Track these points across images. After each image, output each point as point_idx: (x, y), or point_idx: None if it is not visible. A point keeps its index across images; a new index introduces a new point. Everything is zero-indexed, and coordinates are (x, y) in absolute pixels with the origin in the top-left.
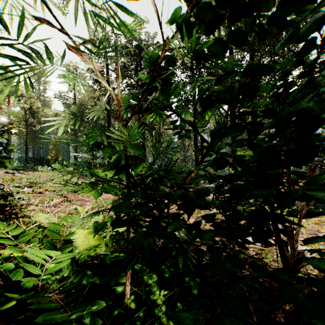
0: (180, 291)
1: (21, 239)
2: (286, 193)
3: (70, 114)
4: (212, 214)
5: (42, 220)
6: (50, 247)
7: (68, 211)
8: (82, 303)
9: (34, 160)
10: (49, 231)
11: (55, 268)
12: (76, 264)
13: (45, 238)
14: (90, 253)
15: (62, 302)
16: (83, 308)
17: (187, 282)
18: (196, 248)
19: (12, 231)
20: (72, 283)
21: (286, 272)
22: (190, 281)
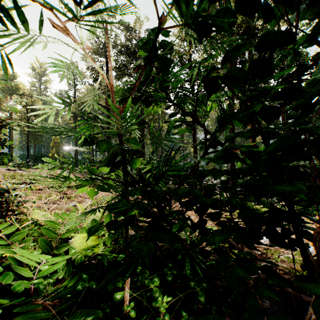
0: (183, 296)
1: (14, 239)
2: (318, 189)
3: (63, 100)
4: (217, 212)
5: (39, 217)
6: (45, 246)
7: (67, 208)
8: (76, 312)
9: (36, 157)
10: (44, 229)
11: (48, 270)
12: (73, 264)
13: (40, 237)
14: (87, 252)
15: (54, 310)
16: (76, 318)
17: (193, 287)
18: (201, 249)
19: (4, 230)
20: (67, 287)
21: (317, 283)
22: (196, 286)
